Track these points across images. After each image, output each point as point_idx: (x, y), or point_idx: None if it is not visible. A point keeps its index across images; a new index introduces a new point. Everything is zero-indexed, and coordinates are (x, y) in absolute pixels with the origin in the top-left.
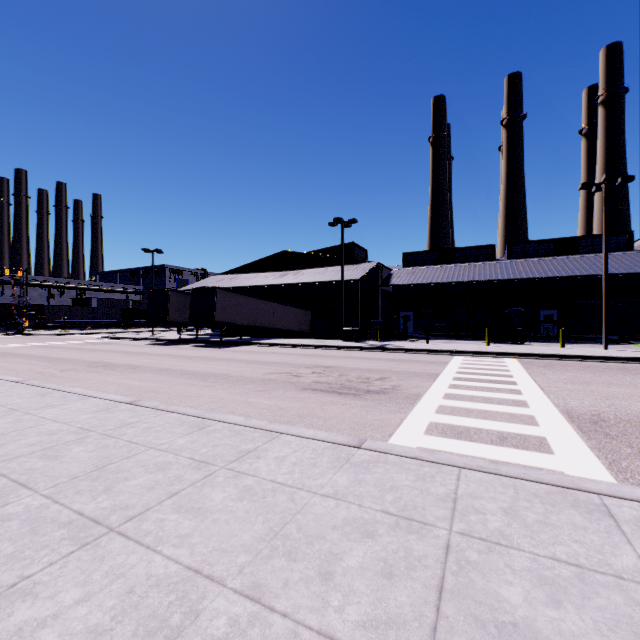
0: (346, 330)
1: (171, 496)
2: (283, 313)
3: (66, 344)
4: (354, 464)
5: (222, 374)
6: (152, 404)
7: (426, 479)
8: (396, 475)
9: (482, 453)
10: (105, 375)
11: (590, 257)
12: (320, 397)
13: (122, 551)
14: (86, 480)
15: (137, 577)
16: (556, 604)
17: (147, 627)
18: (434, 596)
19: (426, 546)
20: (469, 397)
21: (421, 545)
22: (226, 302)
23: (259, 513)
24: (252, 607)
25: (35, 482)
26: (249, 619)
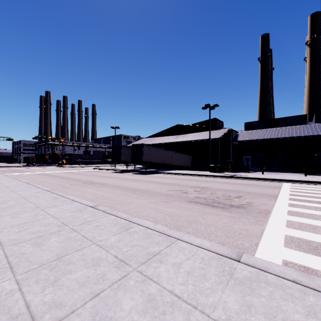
0: (212, 166)
1: (93, 297)
2: (177, 157)
3: (78, 171)
4: (238, 281)
5: (144, 190)
6: (103, 208)
7: (318, 315)
8: (283, 303)
9: None
10: (88, 188)
11: None
12: (200, 208)
13: None
14: (46, 269)
15: None
16: None
17: None
18: None
19: None
20: (308, 215)
21: None
22: (148, 151)
23: None
24: None
25: (18, 266)
26: None
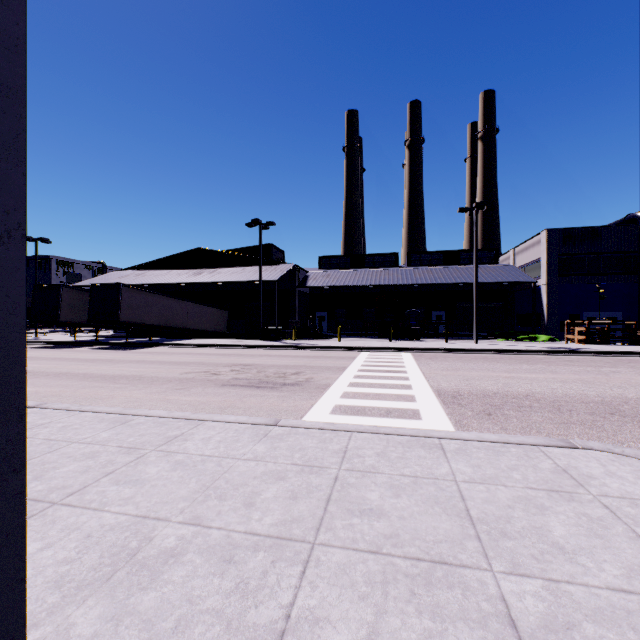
0: (264, 330)
1: (107, 475)
2: (198, 313)
3: None
4: (271, 437)
5: (134, 376)
6: (62, 406)
7: (326, 441)
8: (304, 441)
9: (372, 423)
10: None
11: (468, 268)
12: (240, 391)
13: (71, 515)
14: None
15: (92, 528)
16: (397, 496)
17: (111, 552)
18: (324, 504)
19: (322, 479)
20: (369, 384)
21: (318, 479)
22: (133, 300)
23: (192, 476)
24: (194, 529)
25: None
26: (193, 535)
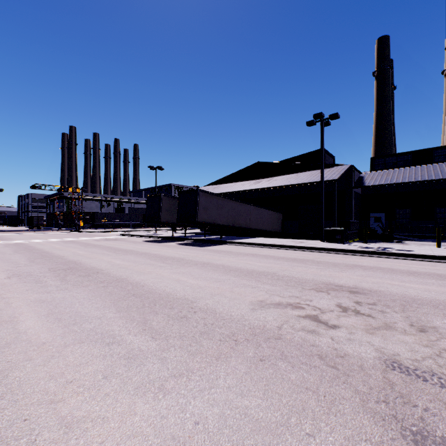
0: (327, 230)
1: None
2: (258, 215)
3: (87, 239)
4: None
5: (183, 301)
6: None
7: None
8: None
9: None
10: (32, 290)
11: None
12: None
13: None
14: None
15: None
16: None
17: None
18: None
19: None
20: None
21: None
22: (207, 204)
23: None
24: None
25: None
26: None
